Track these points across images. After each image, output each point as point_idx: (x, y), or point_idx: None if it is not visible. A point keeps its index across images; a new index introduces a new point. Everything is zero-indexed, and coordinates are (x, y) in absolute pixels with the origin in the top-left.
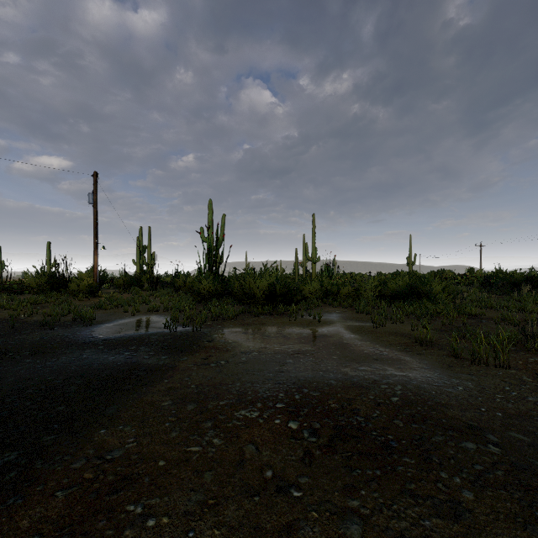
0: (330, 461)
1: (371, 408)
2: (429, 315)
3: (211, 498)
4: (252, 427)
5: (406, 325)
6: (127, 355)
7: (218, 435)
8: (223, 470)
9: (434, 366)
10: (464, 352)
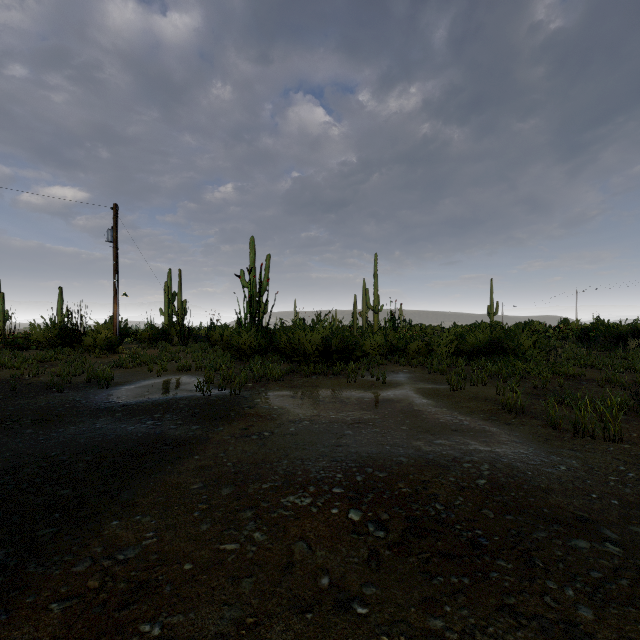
0: (403, 565)
1: (452, 493)
2: (518, 376)
3: (250, 615)
4: (303, 518)
5: (489, 388)
6: (150, 424)
7: (260, 528)
8: (265, 576)
9: (527, 440)
10: (563, 422)
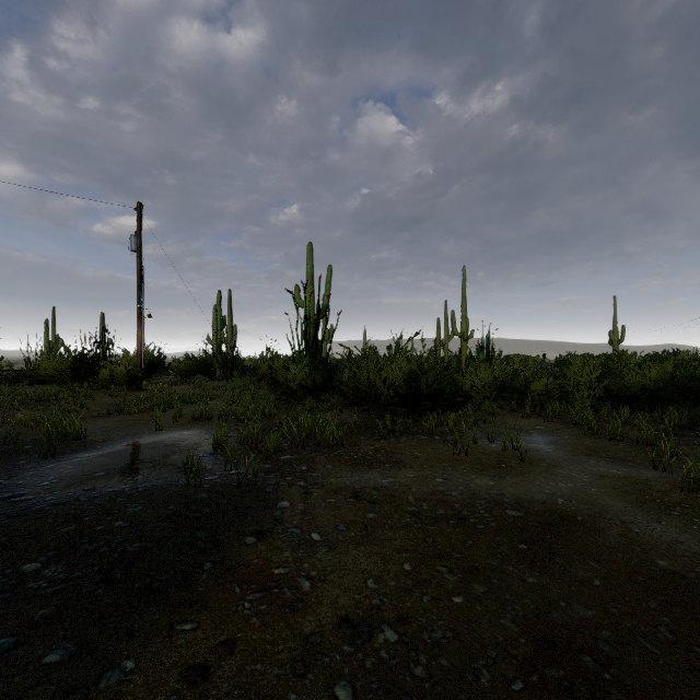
0: None
1: None
2: None
3: None
4: None
5: None
6: None
7: None
8: None
9: None
10: None
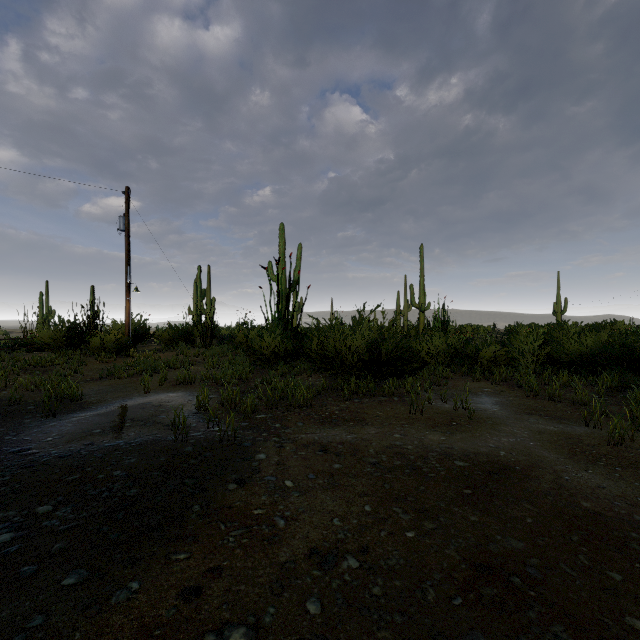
0: None
1: None
2: None
3: None
4: None
5: None
6: None
7: None
8: None
9: None
10: None
